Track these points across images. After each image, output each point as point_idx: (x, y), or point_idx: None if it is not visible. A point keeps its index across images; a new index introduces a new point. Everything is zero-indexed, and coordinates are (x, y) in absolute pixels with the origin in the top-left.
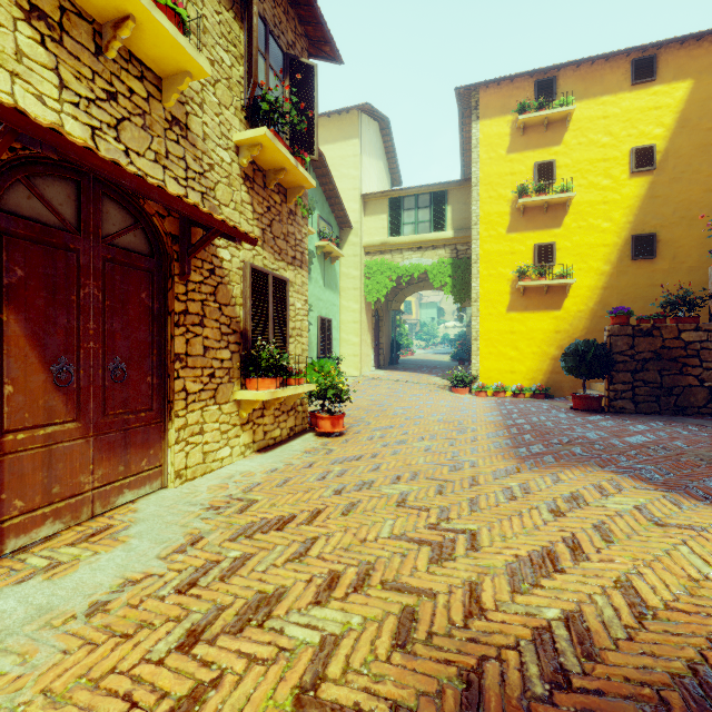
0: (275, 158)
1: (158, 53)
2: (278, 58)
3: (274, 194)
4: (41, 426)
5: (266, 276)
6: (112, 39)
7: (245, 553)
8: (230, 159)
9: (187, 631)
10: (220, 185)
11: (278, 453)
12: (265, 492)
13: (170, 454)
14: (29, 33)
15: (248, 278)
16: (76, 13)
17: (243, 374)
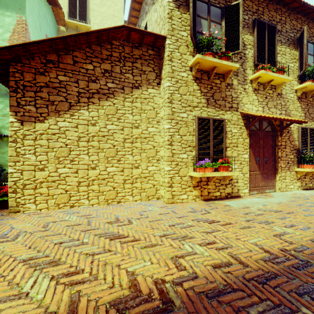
0: (311, 88)
1: (277, 82)
2: (311, 48)
3: (309, 98)
4: (254, 171)
5: (306, 129)
6: (267, 86)
7: (312, 205)
8: (293, 95)
9: (303, 209)
10: (290, 105)
11: (313, 191)
12: (312, 198)
13: (277, 183)
14: (254, 95)
15: (300, 131)
16: (260, 84)
17: (297, 163)
